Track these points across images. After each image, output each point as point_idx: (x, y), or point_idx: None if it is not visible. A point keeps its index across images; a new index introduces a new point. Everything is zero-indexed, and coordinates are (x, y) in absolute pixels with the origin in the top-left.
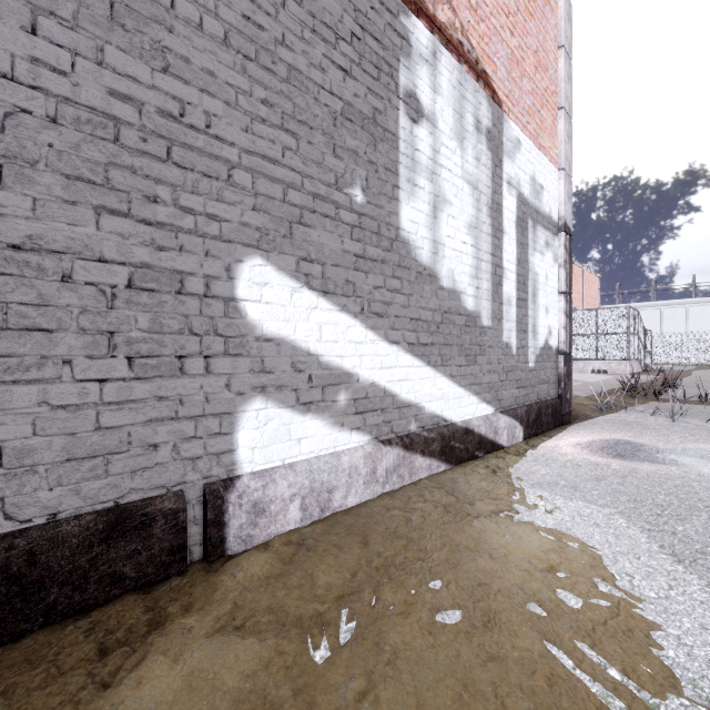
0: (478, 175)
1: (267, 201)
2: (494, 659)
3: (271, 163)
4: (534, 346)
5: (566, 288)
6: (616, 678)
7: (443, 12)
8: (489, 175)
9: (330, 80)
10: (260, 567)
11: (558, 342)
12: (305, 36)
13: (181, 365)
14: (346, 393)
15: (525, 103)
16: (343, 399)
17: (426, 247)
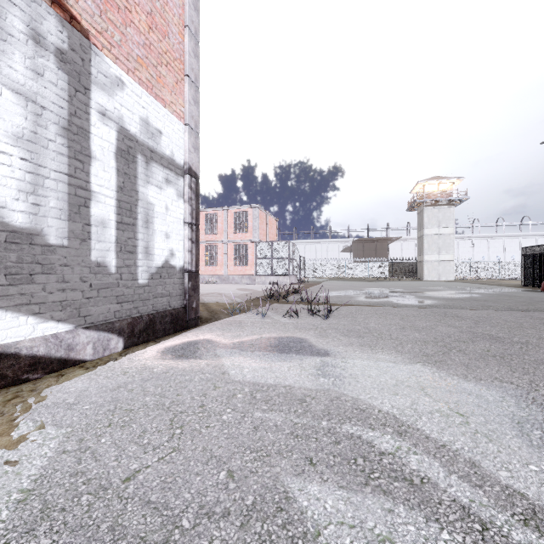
0: (39, 89)
1: None
2: None
3: None
4: (147, 265)
5: (191, 220)
6: None
7: None
8: (63, 96)
9: None
10: None
11: (184, 262)
12: None
13: None
14: None
15: (132, 51)
16: None
17: None
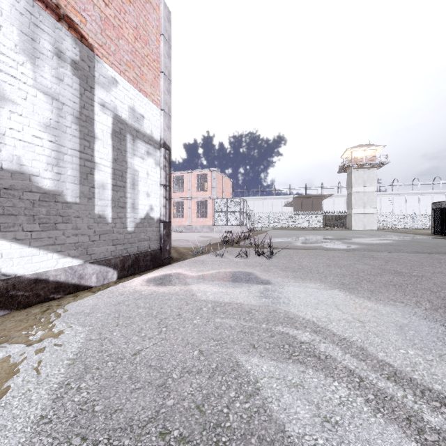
0: (60, 91)
1: None
2: None
3: None
4: (133, 217)
5: (166, 182)
6: None
7: None
8: (76, 94)
9: None
10: None
11: (160, 215)
12: None
13: None
14: None
15: (123, 57)
16: None
17: None
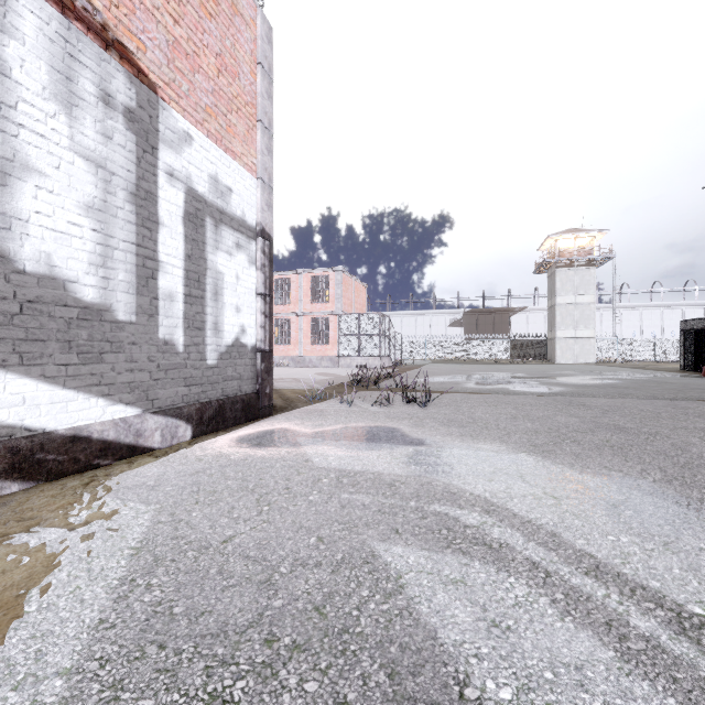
0: (108, 154)
1: None
2: None
3: None
4: (216, 344)
5: (265, 290)
6: None
7: None
8: (132, 159)
9: None
10: None
11: (257, 340)
12: None
13: None
14: None
15: (200, 100)
16: None
17: None
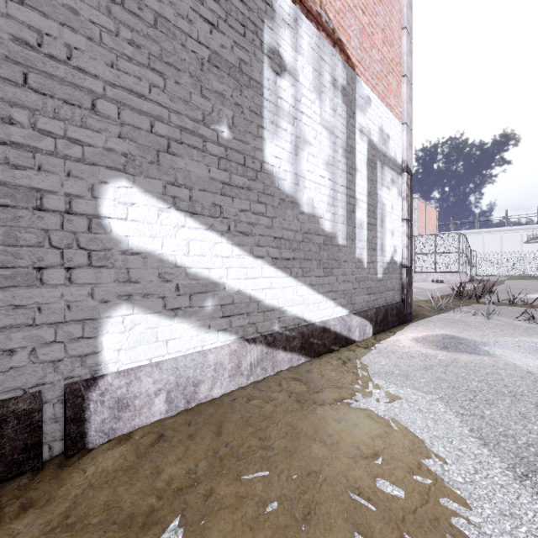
0: (335, 123)
1: (134, 130)
2: None
3: (137, 97)
4: (382, 261)
5: (408, 216)
6: None
7: None
8: (344, 124)
9: (197, 30)
10: (113, 460)
11: (402, 258)
12: None
13: (39, 276)
14: (213, 299)
15: (374, 69)
16: (210, 305)
17: (288, 179)
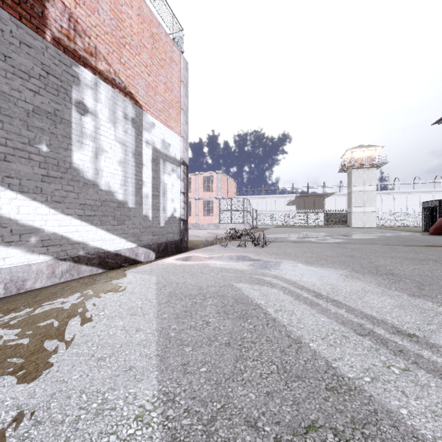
0: (126, 139)
1: None
2: (63, 310)
3: None
4: (164, 216)
5: (184, 191)
6: (100, 307)
7: (102, 65)
8: (134, 139)
9: (25, 96)
10: None
11: (181, 214)
12: (8, 76)
13: None
14: (36, 237)
15: (158, 106)
16: (34, 240)
17: (90, 172)
